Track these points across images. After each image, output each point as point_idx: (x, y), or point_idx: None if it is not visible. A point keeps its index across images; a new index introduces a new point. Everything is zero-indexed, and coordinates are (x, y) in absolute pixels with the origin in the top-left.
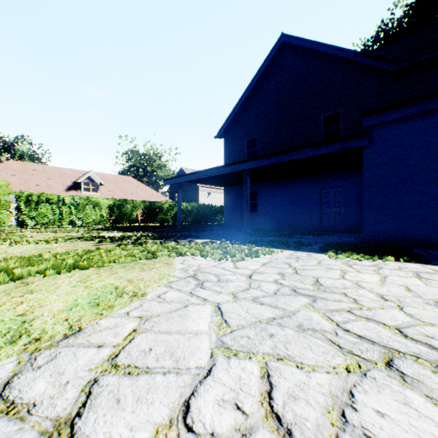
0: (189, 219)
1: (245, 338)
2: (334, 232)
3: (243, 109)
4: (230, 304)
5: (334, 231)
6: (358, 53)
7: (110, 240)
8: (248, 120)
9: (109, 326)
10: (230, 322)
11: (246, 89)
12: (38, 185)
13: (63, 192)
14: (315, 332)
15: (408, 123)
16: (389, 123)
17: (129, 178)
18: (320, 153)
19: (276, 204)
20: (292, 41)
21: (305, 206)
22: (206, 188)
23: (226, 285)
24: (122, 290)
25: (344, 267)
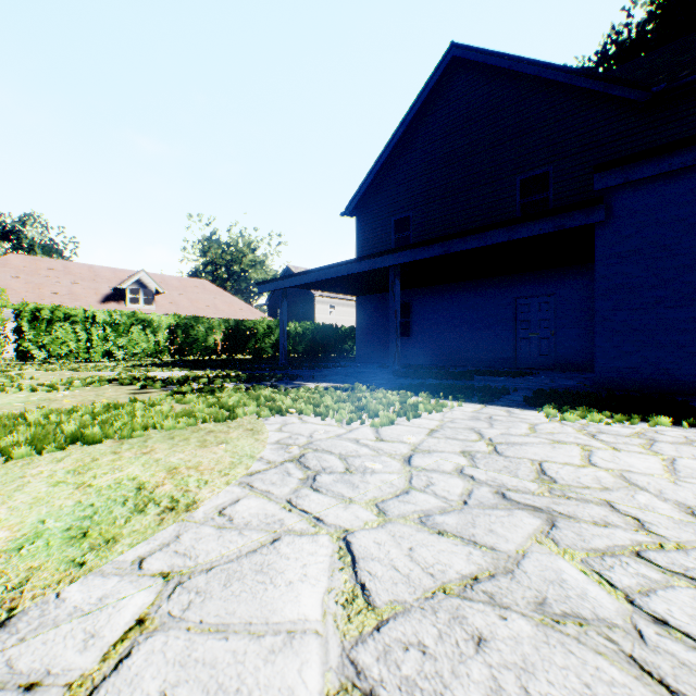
0: (301, 348)
1: (414, 652)
2: (539, 370)
3: (388, 168)
4: (373, 533)
5: (539, 368)
6: (579, 71)
7: (161, 384)
8: (396, 187)
9: (81, 608)
10: (373, 592)
11: (393, 135)
12: (56, 294)
13: (96, 305)
14: (587, 630)
15: (675, 182)
16: (641, 183)
17: (203, 283)
18: (520, 236)
19: (443, 323)
20: (469, 55)
21: (490, 327)
22: (327, 299)
23: (363, 482)
24: (150, 494)
25: (584, 440)
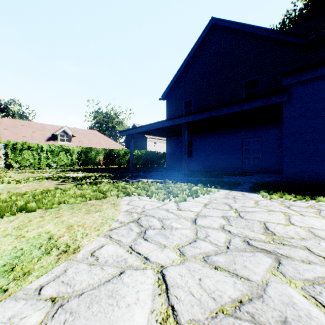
0: (140, 162)
1: None
2: (254, 173)
3: (182, 77)
4: (177, 268)
5: (253, 172)
6: (273, 30)
7: (72, 180)
8: (185, 86)
9: None
10: (179, 313)
11: (184, 61)
12: (25, 137)
13: (44, 142)
14: None
15: (323, 81)
16: (305, 82)
17: (94, 132)
18: (246, 108)
19: (207, 150)
20: (220, 23)
21: (230, 152)
22: (153, 139)
23: (171, 234)
24: (55, 242)
25: (284, 209)
